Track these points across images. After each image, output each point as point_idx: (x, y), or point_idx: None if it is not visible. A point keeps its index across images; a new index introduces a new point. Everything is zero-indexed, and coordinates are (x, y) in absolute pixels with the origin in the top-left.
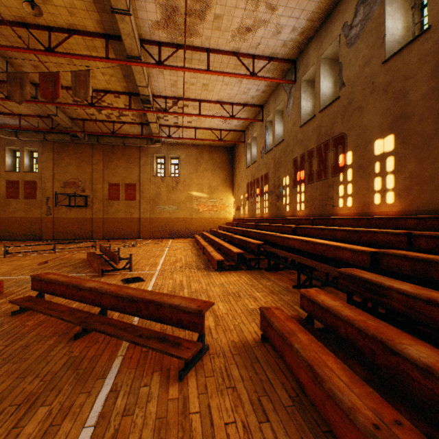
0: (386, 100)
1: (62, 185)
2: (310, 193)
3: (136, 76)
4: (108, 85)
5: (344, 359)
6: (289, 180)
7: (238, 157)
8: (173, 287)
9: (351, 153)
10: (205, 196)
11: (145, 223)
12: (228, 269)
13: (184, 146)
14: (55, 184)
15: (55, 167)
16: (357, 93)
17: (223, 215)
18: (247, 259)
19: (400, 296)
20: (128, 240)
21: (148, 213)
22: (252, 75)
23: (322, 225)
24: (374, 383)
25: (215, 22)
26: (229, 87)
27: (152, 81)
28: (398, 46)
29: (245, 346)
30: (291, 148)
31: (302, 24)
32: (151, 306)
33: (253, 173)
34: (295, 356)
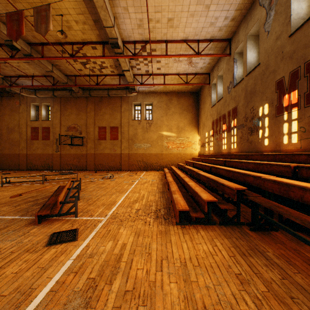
0: None
1: (66, 129)
2: None
3: (100, 13)
4: (84, 35)
5: None
6: (268, 108)
7: (203, 99)
8: (103, 264)
9: None
10: (173, 135)
11: (125, 158)
12: (194, 223)
13: (156, 94)
14: (62, 129)
15: (61, 116)
16: None
17: (190, 151)
18: (220, 208)
19: None
20: (111, 171)
21: (127, 150)
22: None
23: None
24: None
25: None
26: (195, 19)
27: (120, 23)
28: None
29: None
30: (272, 69)
31: None
32: None
33: (218, 111)
34: None
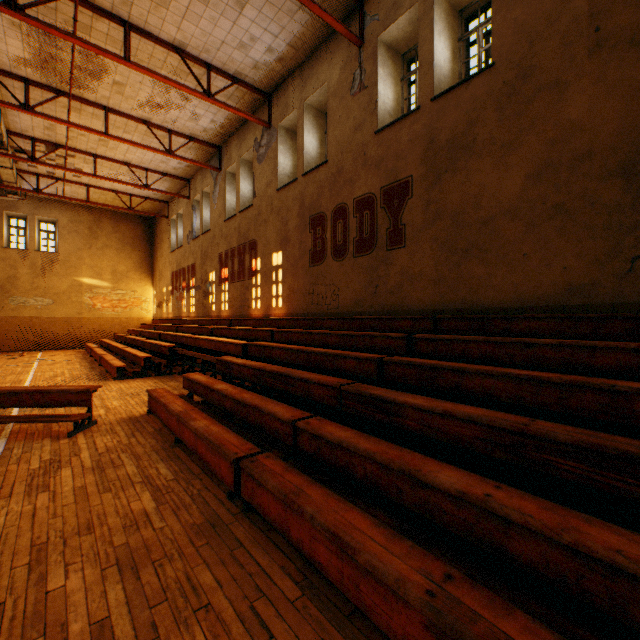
0: (279, 222)
1: None
2: (233, 293)
3: None
4: None
5: (196, 405)
6: (215, 276)
7: (160, 234)
8: None
9: (260, 260)
10: (106, 285)
11: None
12: (132, 377)
13: (68, 206)
14: None
15: None
16: (264, 208)
17: (138, 313)
18: (158, 365)
19: (237, 367)
20: None
21: None
22: (168, 151)
23: (238, 325)
24: (204, 409)
25: (115, 86)
26: (141, 151)
27: (9, 114)
28: (288, 180)
29: (132, 418)
30: (217, 241)
31: (222, 120)
32: (38, 395)
33: (179, 261)
34: (161, 406)
